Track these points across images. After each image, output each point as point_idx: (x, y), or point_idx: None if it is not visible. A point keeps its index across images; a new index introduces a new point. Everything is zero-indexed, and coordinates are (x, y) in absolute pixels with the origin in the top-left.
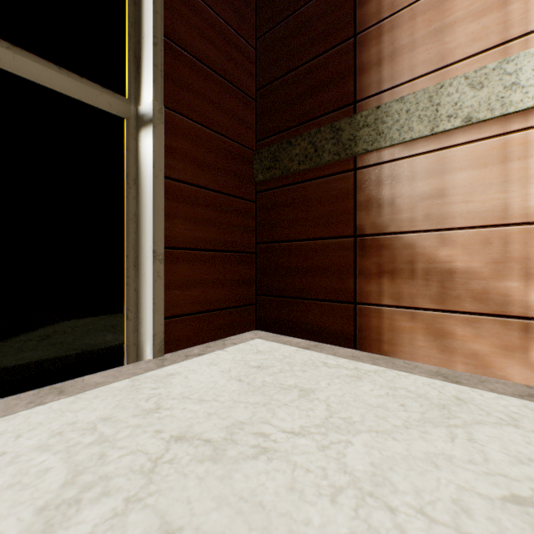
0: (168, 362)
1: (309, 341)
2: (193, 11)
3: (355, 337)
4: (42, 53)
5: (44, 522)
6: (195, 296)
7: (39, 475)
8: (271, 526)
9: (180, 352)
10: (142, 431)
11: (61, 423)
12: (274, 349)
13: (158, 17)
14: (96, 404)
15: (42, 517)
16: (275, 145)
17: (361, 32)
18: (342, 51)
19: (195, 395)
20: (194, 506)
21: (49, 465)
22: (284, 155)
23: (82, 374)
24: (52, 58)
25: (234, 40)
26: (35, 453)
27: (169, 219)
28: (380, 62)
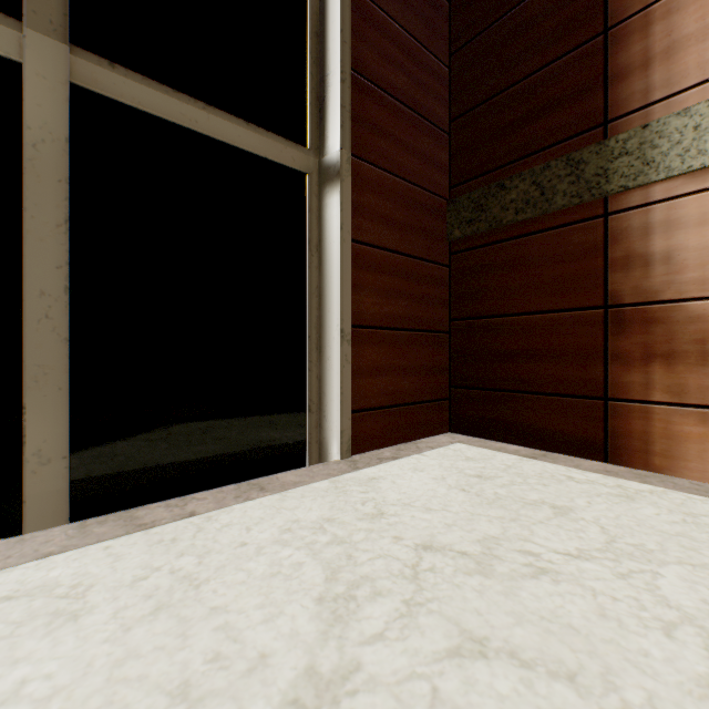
0: (361, 464)
1: (531, 449)
2: (380, 33)
3: (604, 445)
4: (231, 110)
5: (330, 612)
6: (383, 386)
7: (295, 567)
8: (598, 651)
9: (369, 454)
10: (378, 536)
11: (283, 520)
12: (487, 456)
13: (345, 47)
14: (308, 503)
15: (326, 607)
16: (479, 190)
17: (615, 25)
18: (584, 55)
19: (417, 503)
20: (489, 619)
21: (299, 560)
22: (492, 203)
23: (266, 472)
24: (239, 114)
25: (424, 61)
26: (276, 546)
27: (356, 291)
28: (648, 62)
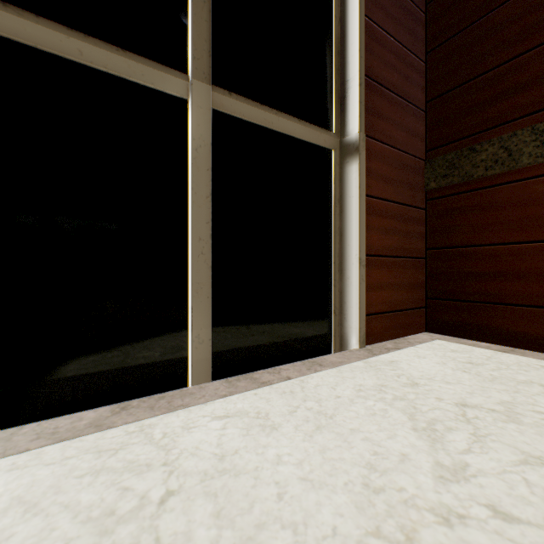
0: (376, 352)
1: (499, 346)
2: (381, 46)
3: None
4: (289, 112)
5: (427, 436)
6: (383, 297)
7: (383, 411)
8: None
9: (376, 345)
10: (424, 397)
11: (351, 384)
12: (467, 349)
13: (361, 61)
14: (359, 375)
15: (421, 433)
16: (452, 153)
17: None
18: None
19: (437, 378)
20: (536, 447)
21: (382, 407)
22: (464, 162)
23: (309, 355)
24: (294, 114)
25: (409, 60)
26: (361, 399)
27: (367, 230)
28: None
